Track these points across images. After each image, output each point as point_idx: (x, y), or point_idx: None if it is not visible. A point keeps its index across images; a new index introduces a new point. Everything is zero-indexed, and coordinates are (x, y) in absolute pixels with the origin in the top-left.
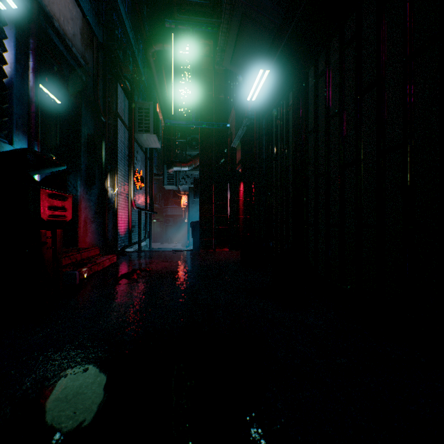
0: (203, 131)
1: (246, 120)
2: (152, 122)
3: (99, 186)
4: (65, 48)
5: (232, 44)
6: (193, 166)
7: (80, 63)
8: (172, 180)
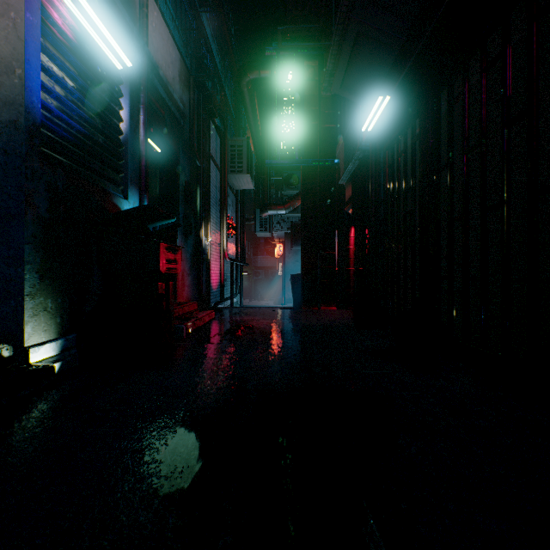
0: (306, 168)
1: (359, 152)
2: (245, 160)
3: (194, 237)
4: (167, 95)
5: (343, 66)
6: (291, 209)
7: (179, 108)
8: (265, 225)
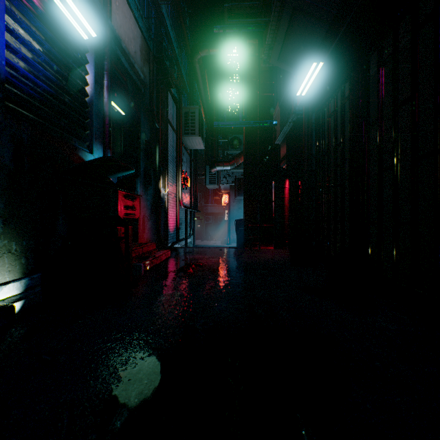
0: (248, 130)
1: (293, 116)
2: (197, 125)
3: (154, 187)
4: (129, 65)
5: (280, 40)
6: (235, 165)
7: (140, 77)
8: (214, 179)
